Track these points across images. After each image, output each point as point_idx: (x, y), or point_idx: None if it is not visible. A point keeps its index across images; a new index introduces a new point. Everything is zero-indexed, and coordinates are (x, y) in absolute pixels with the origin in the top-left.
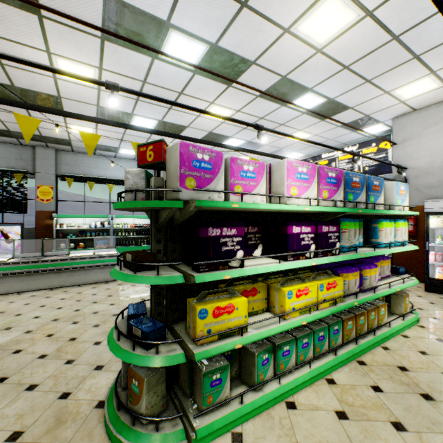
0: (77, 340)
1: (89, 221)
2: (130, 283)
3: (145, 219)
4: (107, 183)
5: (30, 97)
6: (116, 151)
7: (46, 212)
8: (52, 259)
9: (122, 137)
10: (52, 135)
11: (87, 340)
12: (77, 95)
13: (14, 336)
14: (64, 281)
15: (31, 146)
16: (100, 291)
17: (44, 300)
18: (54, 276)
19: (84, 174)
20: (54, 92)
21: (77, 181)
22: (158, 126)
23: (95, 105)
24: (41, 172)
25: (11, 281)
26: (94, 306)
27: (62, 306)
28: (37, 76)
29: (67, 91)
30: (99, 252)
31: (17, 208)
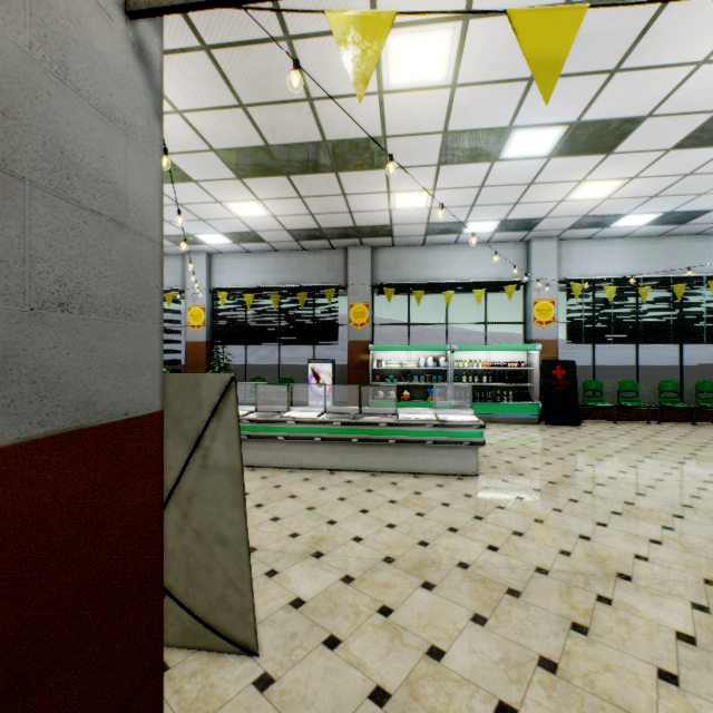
0: (445, 662)
1: (415, 355)
2: (509, 489)
3: (507, 351)
4: (442, 291)
5: (344, 156)
6: (459, 230)
7: (359, 343)
8: (373, 422)
9: (476, 196)
10: (369, 222)
11: (472, 680)
12: (412, 119)
13: (325, 583)
14: (389, 462)
15: (343, 248)
16: (452, 497)
17: (365, 497)
18: (375, 451)
19: (407, 279)
20: (376, 130)
21: (398, 292)
22: (561, 142)
23: (439, 133)
24: (354, 284)
25: (322, 450)
26: (454, 543)
27: (394, 521)
28: (355, 103)
29: (396, 117)
30: (443, 414)
31: (328, 338)
